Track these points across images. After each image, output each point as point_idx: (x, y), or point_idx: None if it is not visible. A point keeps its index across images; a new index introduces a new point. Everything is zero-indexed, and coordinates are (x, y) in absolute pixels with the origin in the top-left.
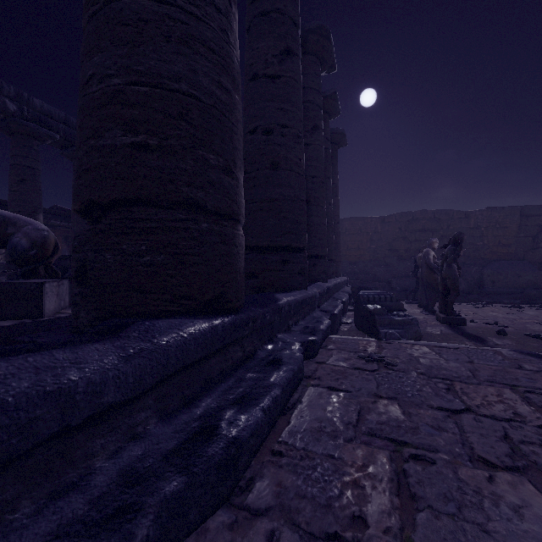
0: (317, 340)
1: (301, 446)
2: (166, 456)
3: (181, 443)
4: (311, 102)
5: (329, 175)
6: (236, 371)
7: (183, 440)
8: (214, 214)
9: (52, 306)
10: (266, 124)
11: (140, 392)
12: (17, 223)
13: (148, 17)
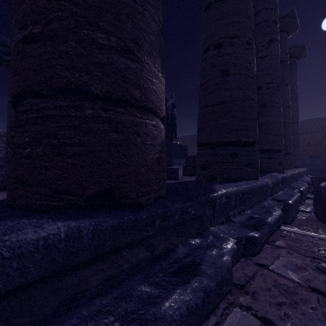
0: (259, 237)
1: None
2: None
3: None
4: (266, 21)
5: (287, 82)
6: (133, 276)
7: None
8: (104, 100)
9: None
10: (216, 40)
11: None
12: None
13: None
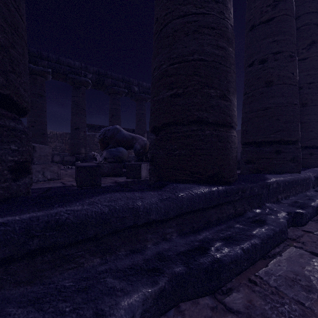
0: (304, 213)
1: (273, 285)
2: (178, 253)
3: (187, 250)
4: (307, 24)
5: None
6: (228, 221)
7: (188, 249)
8: (214, 125)
9: (144, 174)
10: (261, 56)
11: (167, 218)
12: (136, 139)
13: (178, 28)
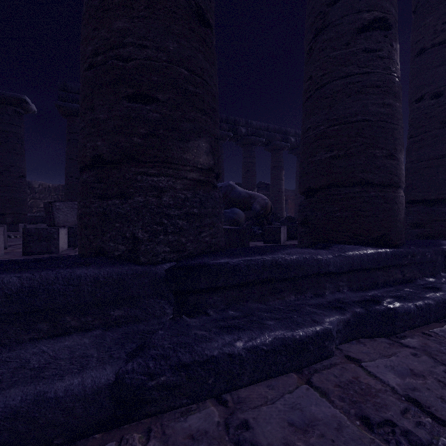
0: None
1: None
2: (354, 302)
3: (361, 300)
4: None
5: None
6: (396, 285)
7: (361, 300)
8: (379, 186)
9: (282, 239)
10: (434, 89)
11: (341, 272)
12: (254, 197)
13: (338, 89)
